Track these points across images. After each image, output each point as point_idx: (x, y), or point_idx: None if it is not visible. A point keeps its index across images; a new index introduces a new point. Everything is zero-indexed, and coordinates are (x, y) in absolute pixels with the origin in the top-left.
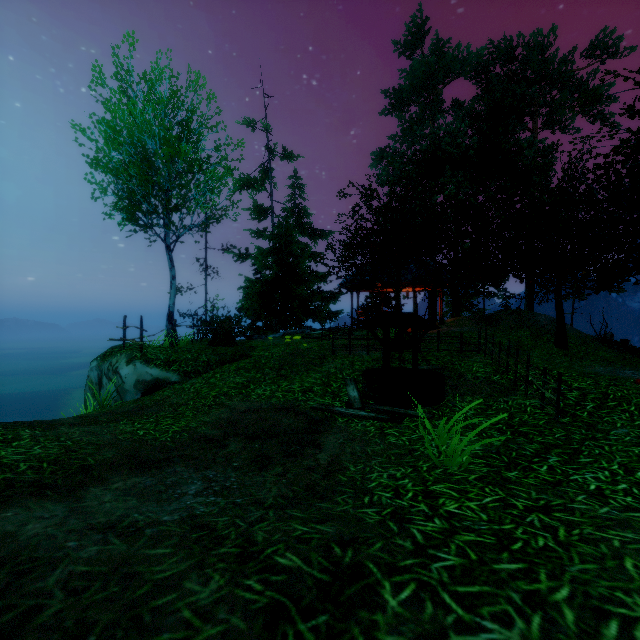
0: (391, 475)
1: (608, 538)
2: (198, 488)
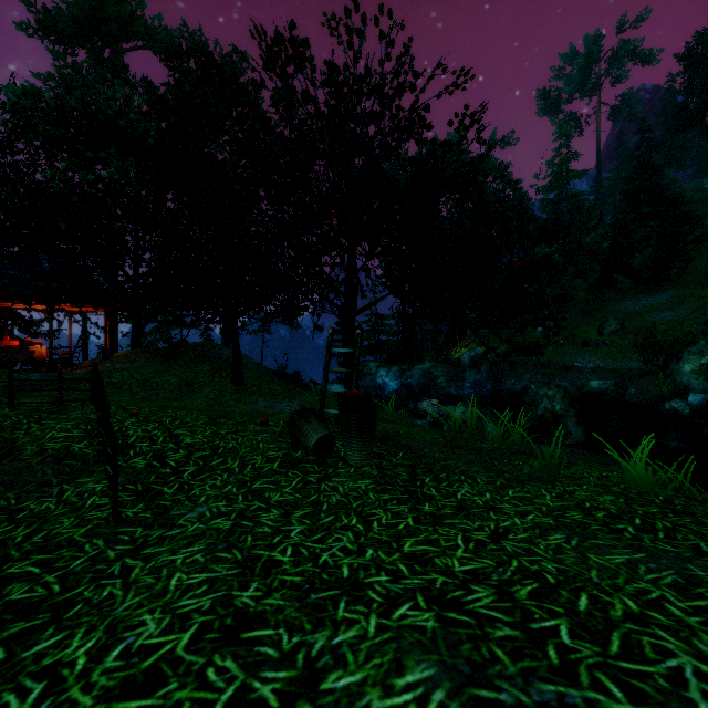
0: None
1: None
2: None
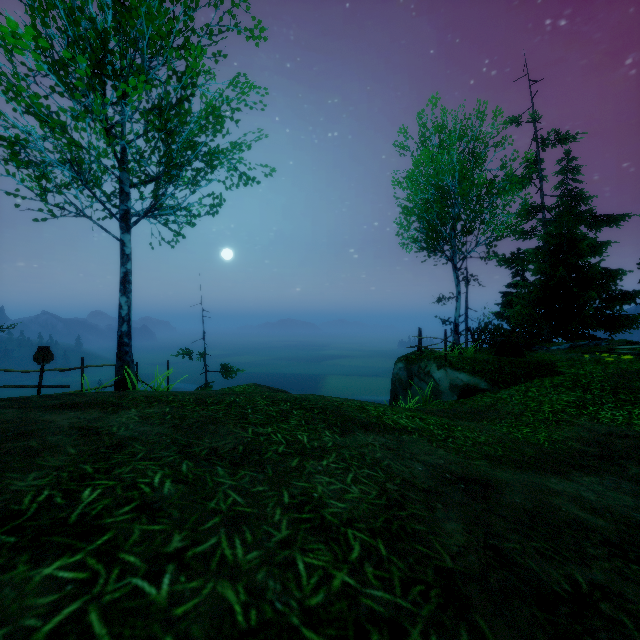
0: None
1: None
2: None
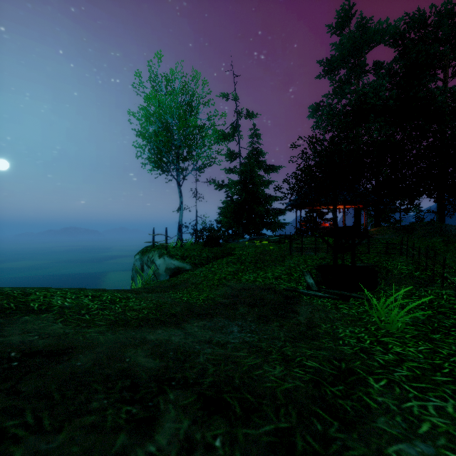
0: (351, 331)
1: None
2: (237, 329)
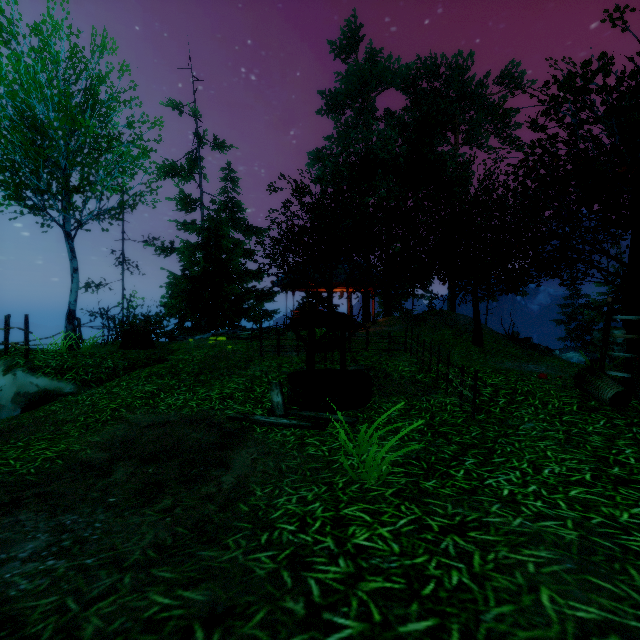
0: (301, 498)
1: (523, 561)
2: (38, 546)
